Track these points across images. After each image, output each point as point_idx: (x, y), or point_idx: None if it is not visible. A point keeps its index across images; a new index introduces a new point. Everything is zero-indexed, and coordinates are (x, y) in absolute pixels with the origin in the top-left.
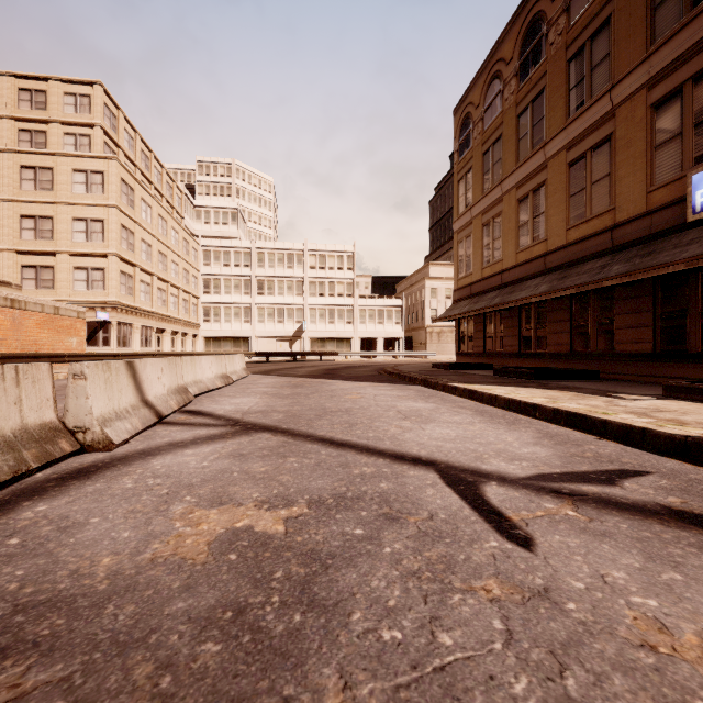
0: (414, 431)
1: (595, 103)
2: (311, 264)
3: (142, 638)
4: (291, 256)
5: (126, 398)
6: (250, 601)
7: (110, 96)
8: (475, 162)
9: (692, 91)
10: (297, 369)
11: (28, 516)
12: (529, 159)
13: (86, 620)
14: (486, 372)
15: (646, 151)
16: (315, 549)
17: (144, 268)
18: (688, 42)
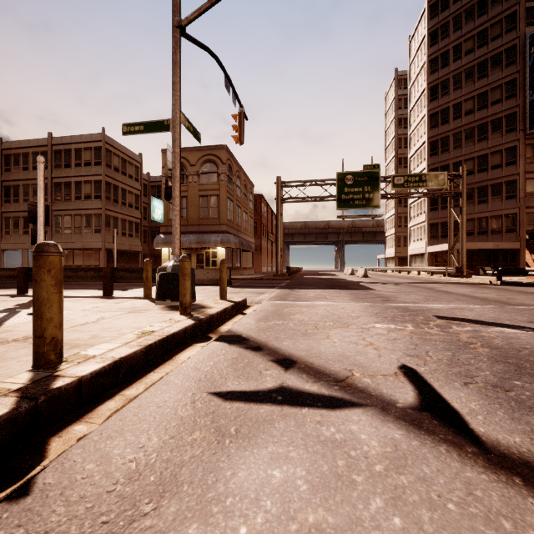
0: None
1: None
2: None
3: None
4: None
5: None
6: None
7: None
8: None
9: None
10: None
11: None
12: None
13: None
14: None
15: None
16: None
17: None
18: None
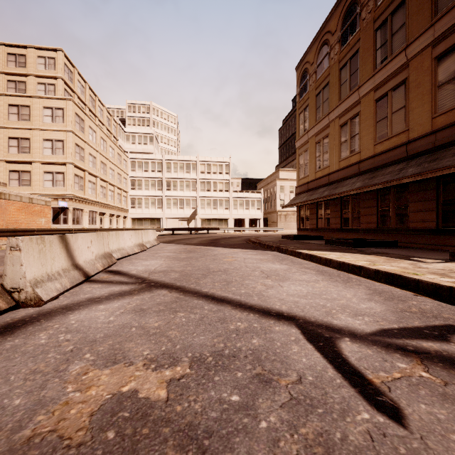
0: (275, 288)
1: (395, 58)
2: (201, 170)
3: None
4: (188, 165)
5: (59, 263)
6: None
7: (68, 58)
8: (310, 101)
9: None
10: (191, 239)
11: None
12: (348, 98)
13: None
14: (319, 242)
15: (431, 89)
16: (193, 423)
17: (91, 172)
18: None
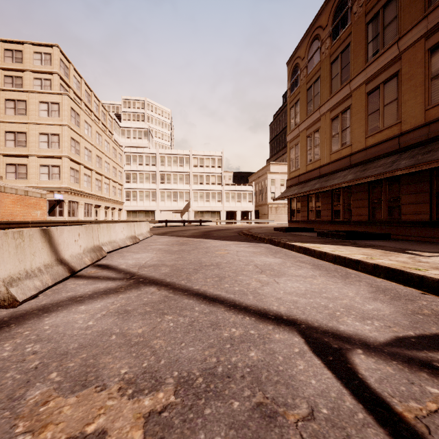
0: (271, 284)
1: (387, 51)
2: (194, 163)
3: None
4: (182, 159)
5: (40, 259)
6: None
7: (64, 54)
8: (301, 95)
9: None
10: (184, 231)
11: None
12: (339, 91)
13: None
14: (310, 234)
15: (424, 81)
16: None
17: (86, 166)
18: None
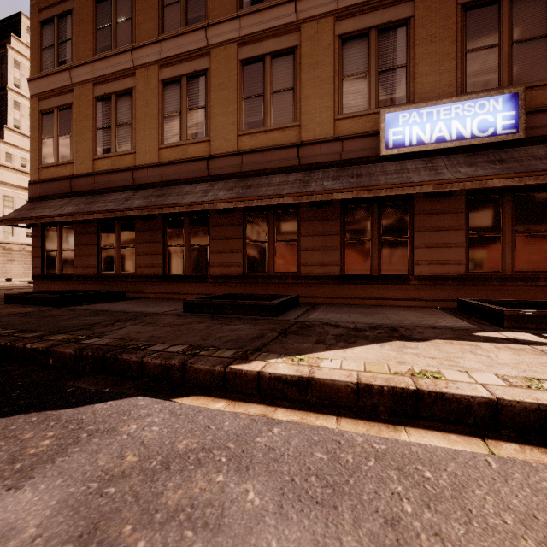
0: None
1: (278, 6)
2: None
3: None
4: None
5: None
6: None
7: None
8: (79, 5)
9: (378, 39)
10: None
11: None
12: (184, 35)
13: None
14: (145, 307)
15: (334, 78)
16: None
17: None
18: None
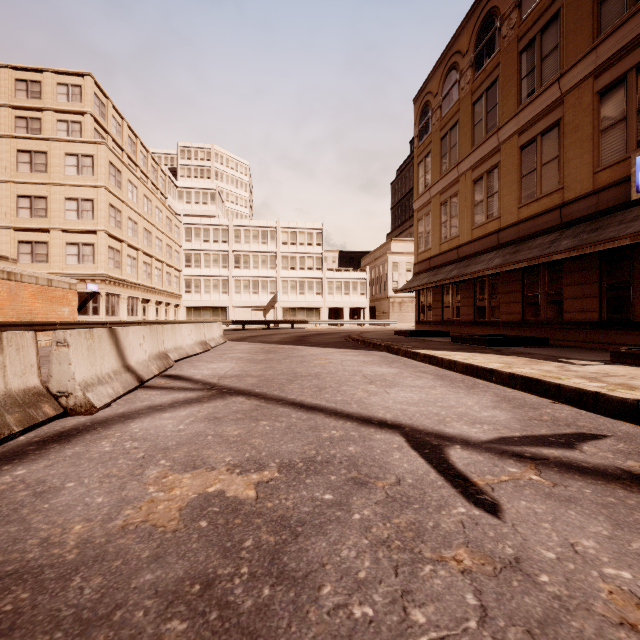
0: (379, 394)
1: (545, 91)
2: (283, 240)
3: (106, 615)
4: (265, 233)
5: (109, 364)
6: (219, 572)
7: (99, 86)
8: (433, 146)
9: (636, 79)
10: (270, 336)
11: (5, 481)
12: (484, 143)
13: (51, 593)
14: (444, 339)
15: (592, 134)
16: (285, 516)
17: (130, 244)
18: (632, 33)
